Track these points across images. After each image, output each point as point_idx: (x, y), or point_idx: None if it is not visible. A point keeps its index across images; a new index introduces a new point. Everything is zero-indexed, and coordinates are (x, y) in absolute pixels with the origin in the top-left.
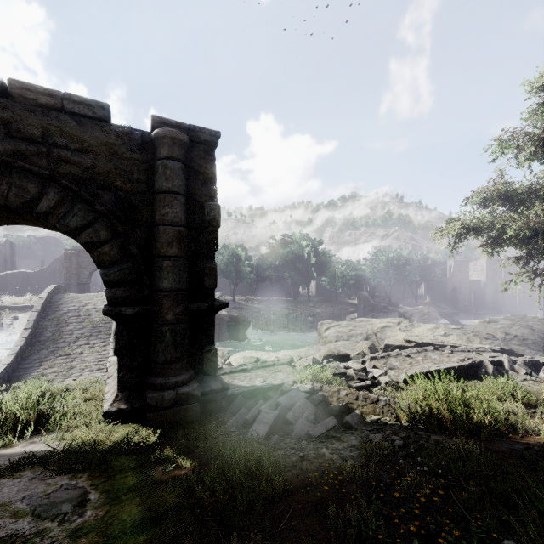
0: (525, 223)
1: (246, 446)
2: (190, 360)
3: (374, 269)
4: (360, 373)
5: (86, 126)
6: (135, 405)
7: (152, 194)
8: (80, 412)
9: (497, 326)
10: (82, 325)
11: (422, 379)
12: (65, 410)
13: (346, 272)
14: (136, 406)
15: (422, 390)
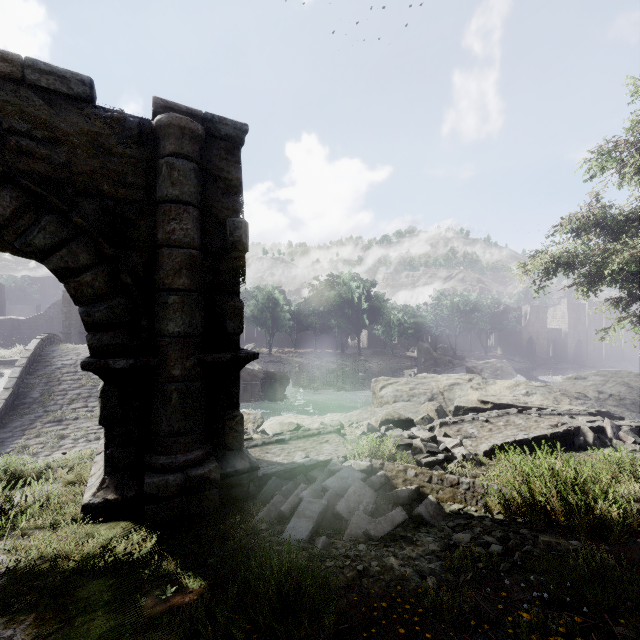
0: (632, 255)
1: (280, 559)
2: (207, 431)
3: (436, 316)
4: (430, 444)
5: (58, 106)
6: (128, 493)
7: (154, 204)
8: (49, 505)
9: (587, 383)
10: (78, 383)
11: (506, 451)
12: (30, 503)
13: (403, 319)
14: (129, 496)
15: (518, 470)
